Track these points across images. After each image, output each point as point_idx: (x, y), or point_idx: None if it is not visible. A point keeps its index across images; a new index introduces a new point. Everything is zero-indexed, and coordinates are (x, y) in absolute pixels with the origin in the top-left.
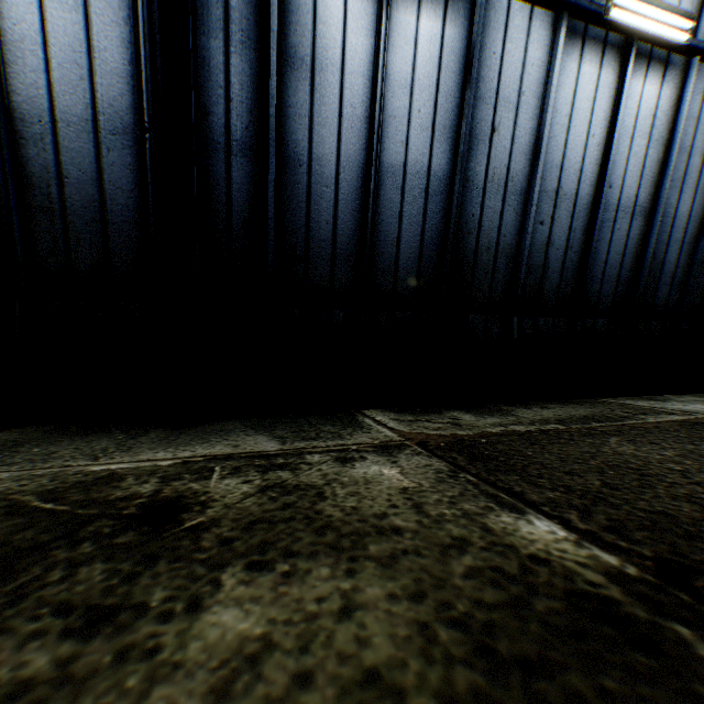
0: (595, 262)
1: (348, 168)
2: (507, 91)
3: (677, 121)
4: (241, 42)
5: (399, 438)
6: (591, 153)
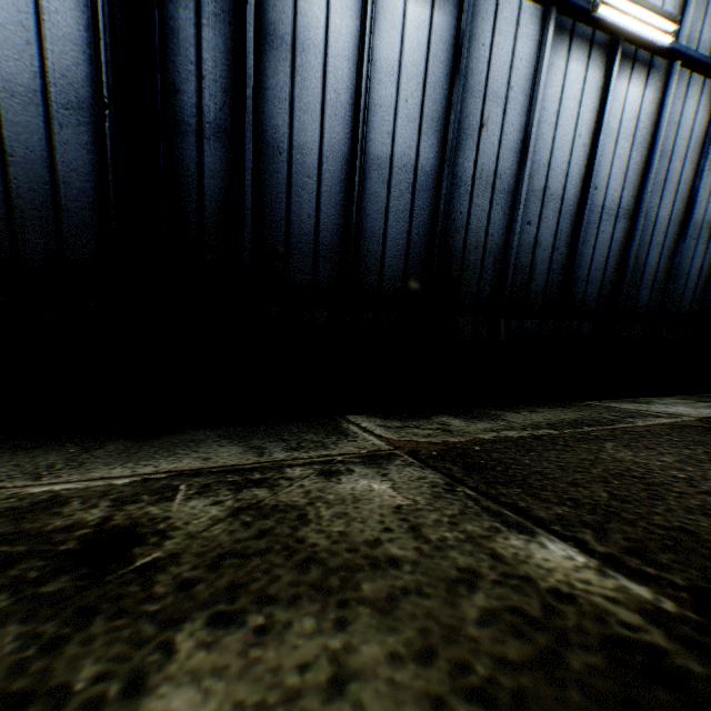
0: (581, 264)
1: (331, 159)
2: (496, 86)
3: (659, 125)
4: (214, 14)
5: (388, 447)
6: (577, 153)
